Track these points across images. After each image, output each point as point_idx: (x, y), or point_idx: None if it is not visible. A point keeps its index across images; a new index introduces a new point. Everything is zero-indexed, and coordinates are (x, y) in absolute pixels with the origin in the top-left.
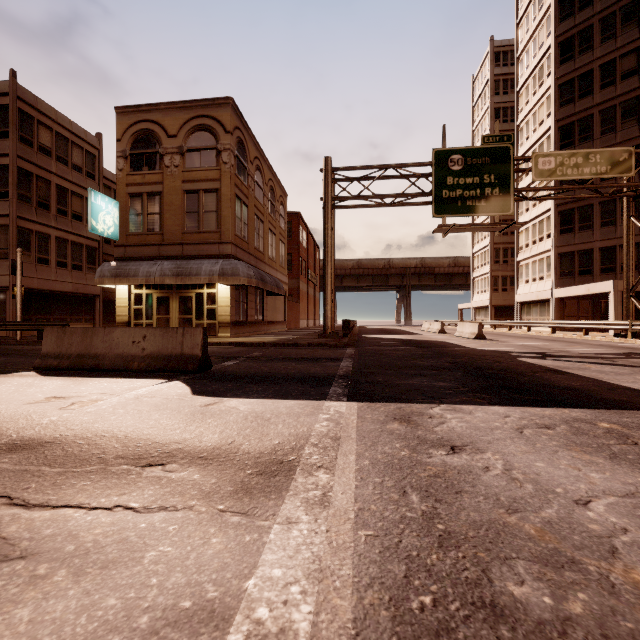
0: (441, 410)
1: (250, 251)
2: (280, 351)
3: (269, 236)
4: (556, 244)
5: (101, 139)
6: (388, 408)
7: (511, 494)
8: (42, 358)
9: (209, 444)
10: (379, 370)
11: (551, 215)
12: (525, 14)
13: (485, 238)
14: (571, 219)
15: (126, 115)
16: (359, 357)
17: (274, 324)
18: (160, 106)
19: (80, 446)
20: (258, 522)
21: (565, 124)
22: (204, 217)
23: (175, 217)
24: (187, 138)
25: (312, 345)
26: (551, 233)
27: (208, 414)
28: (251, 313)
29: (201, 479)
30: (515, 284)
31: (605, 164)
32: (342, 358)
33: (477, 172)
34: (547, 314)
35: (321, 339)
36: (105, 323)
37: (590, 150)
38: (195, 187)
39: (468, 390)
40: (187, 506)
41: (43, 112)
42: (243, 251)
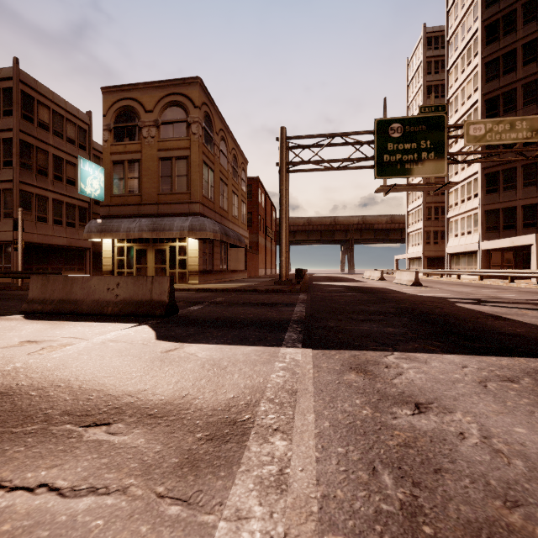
0: (396, 358)
1: (216, 210)
2: (241, 296)
3: (232, 197)
4: (483, 202)
5: (91, 116)
6: (343, 356)
7: (501, 475)
8: (28, 303)
9: (162, 397)
10: (330, 315)
11: (478, 177)
12: (454, 3)
13: (418, 198)
14: (496, 180)
15: (110, 94)
16: (311, 302)
17: (237, 272)
18: (139, 86)
19: (31, 398)
20: (201, 516)
21: (491, 97)
22: (176, 180)
23: (151, 181)
24: (162, 113)
25: (269, 291)
26: (478, 193)
27: (167, 361)
28: (217, 263)
29: (145, 445)
30: (445, 238)
31: (531, 130)
32: (296, 303)
33: (414, 138)
34: (474, 264)
35: (277, 286)
36: (95, 272)
37: (517, 117)
38: (168, 155)
39: (418, 336)
40: (121, 487)
41: (42, 93)
42: (210, 210)
